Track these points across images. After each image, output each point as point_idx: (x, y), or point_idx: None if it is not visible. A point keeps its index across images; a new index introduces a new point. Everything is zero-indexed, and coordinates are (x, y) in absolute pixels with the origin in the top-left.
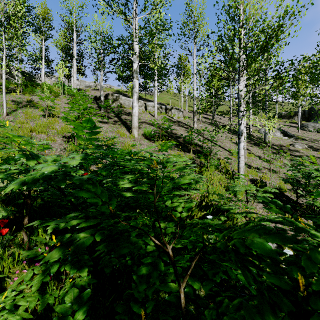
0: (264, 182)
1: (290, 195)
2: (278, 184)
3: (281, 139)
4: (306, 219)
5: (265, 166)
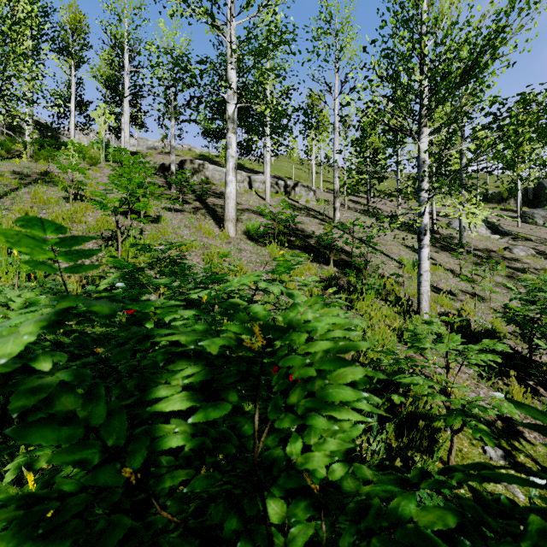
0: (465, 319)
1: (513, 343)
2: (491, 322)
3: (488, 238)
4: None
5: (464, 289)
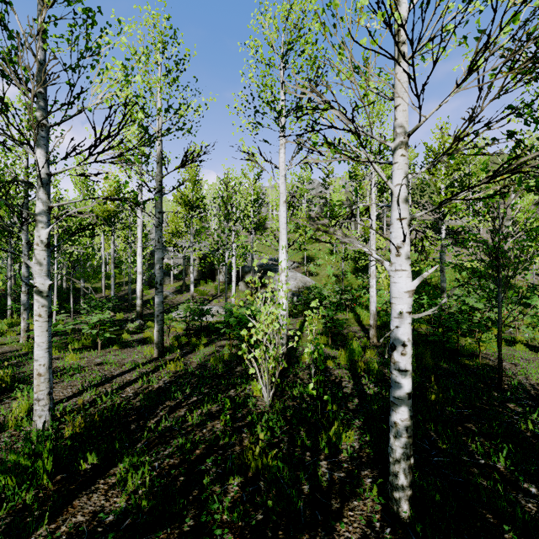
0: None
1: None
2: None
3: None
4: None
5: None
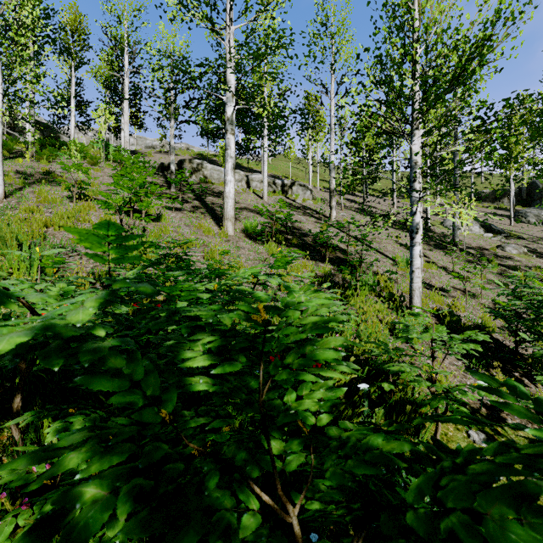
0: (456, 315)
1: (502, 338)
2: (480, 318)
3: (482, 237)
4: (534, 384)
5: (456, 286)
